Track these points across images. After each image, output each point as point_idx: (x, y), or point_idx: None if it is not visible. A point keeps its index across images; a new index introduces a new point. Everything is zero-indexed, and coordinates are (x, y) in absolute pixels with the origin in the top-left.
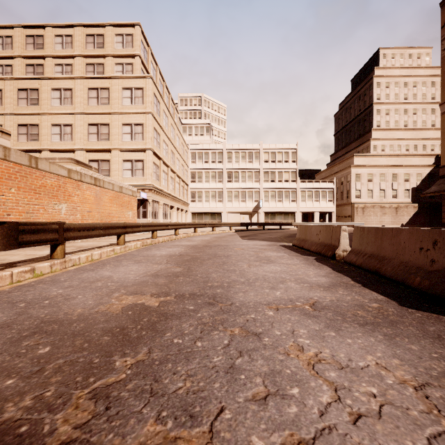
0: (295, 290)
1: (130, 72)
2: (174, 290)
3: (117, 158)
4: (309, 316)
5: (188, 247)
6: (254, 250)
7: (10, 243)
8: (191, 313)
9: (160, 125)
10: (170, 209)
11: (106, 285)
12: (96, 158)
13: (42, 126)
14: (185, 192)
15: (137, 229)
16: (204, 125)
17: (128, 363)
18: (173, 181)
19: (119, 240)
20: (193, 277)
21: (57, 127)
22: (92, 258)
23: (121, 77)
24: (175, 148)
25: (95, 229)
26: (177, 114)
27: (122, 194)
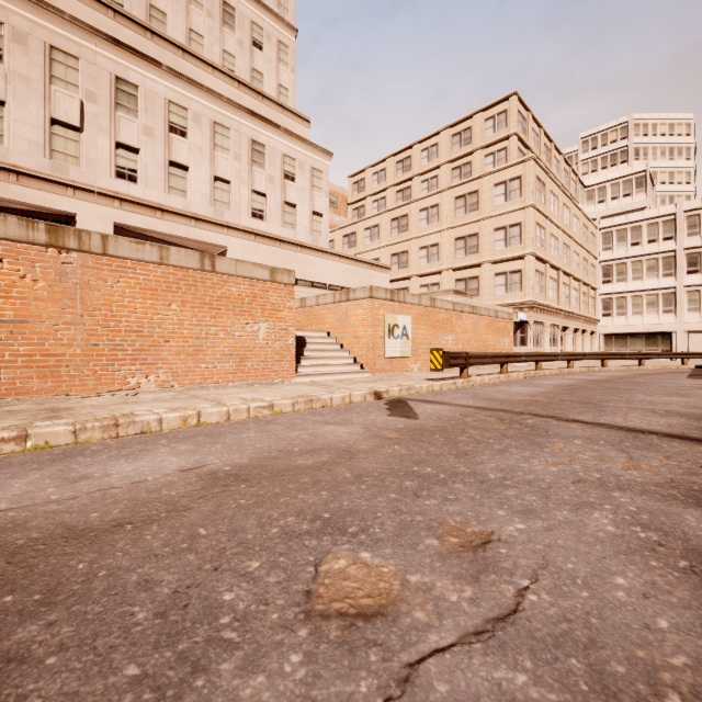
0: (667, 407)
1: (503, 160)
2: (558, 398)
3: (487, 272)
4: (654, 413)
5: (581, 381)
6: (681, 388)
7: (447, 365)
8: (567, 404)
9: (545, 215)
10: (562, 331)
11: (509, 393)
12: (463, 277)
13: (410, 252)
14: (591, 301)
15: (519, 358)
16: (631, 177)
17: (534, 407)
18: (567, 288)
19: (502, 369)
20: (576, 395)
21: (424, 250)
22: (484, 382)
23: (492, 172)
24: (570, 237)
25: (485, 357)
26: (575, 178)
27: (497, 319)
